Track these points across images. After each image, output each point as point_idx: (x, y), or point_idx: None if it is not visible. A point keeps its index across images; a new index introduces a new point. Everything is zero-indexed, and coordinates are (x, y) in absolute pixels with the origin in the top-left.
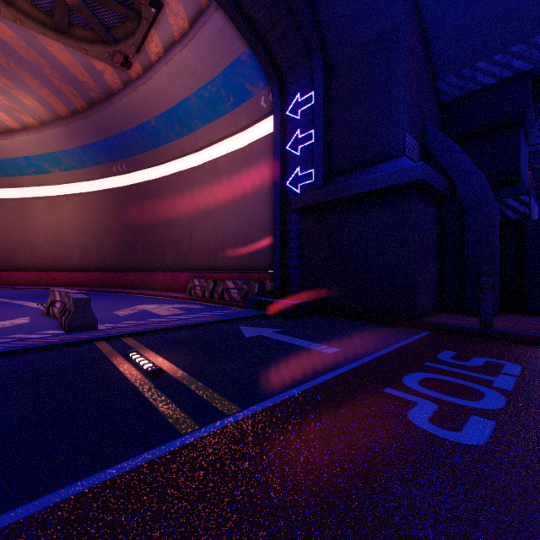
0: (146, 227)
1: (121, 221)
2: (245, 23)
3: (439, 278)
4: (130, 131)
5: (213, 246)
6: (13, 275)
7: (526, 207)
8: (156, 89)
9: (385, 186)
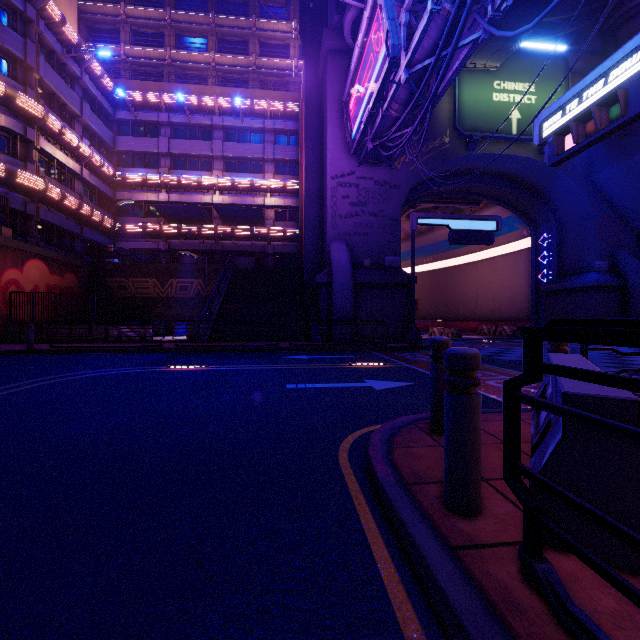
0: (445, 294)
1: (427, 291)
2: (514, 210)
3: None
4: (439, 242)
5: (493, 307)
6: None
7: None
8: None
9: (580, 286)
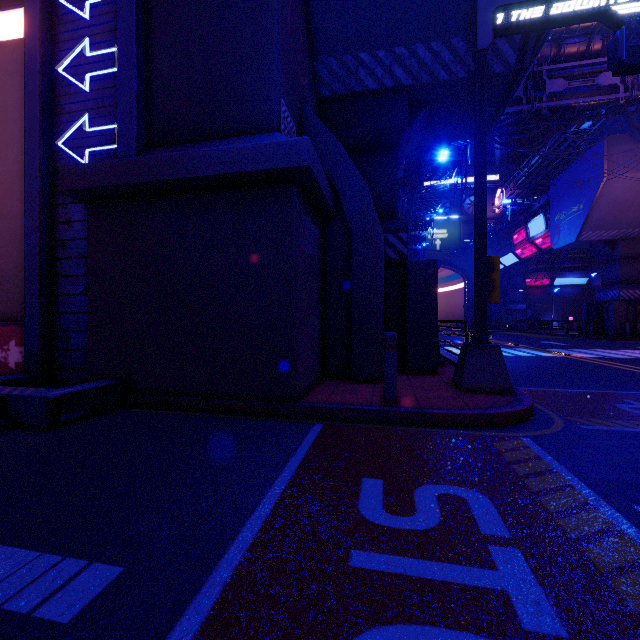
0: None
1: None
2: None
3: (321, 332)
4: None
5: None
6: None
7: (405, 246)
8: None
9: (249, 168)
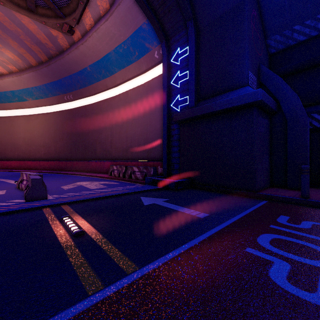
0: (84, 133)
1: (69, 130)
2: (145, 3)
3: (269, 165)
4: (74, 74)
5: (125, 145)
6: (4, 163)
7: None
8: (90, 47)
9: (235, 105)
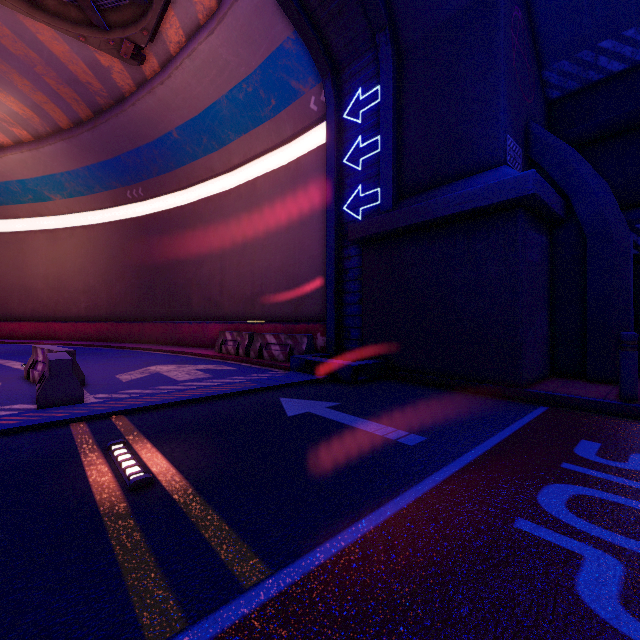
0: (167, 267)
1: (137, 259)
2: None
3: (549, 332)
4: (147, 146)
5: (250, 290)
6: (6, 326)
7: None
8: (177, 90)
9: (479, 205)
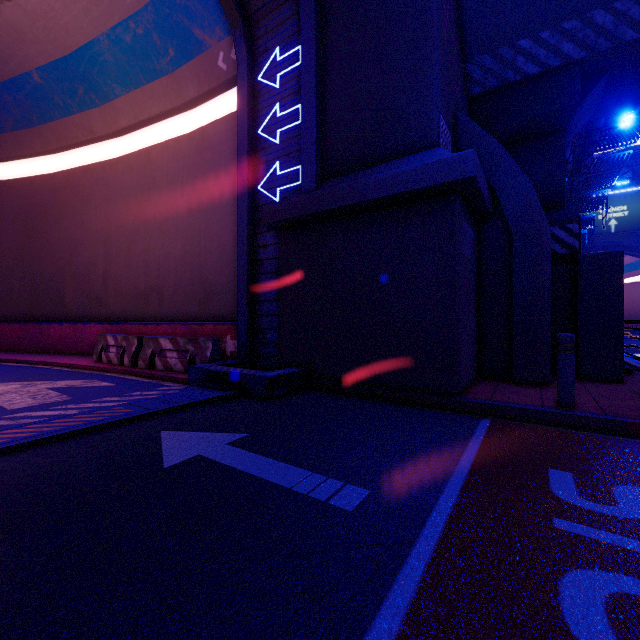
0: (29, 251)
1: None
2: None
3: (477, 333)
4: None
5: (144, 284)
6: None
7: (576, 238)
8: (34, 13)
9: (415, 187)
